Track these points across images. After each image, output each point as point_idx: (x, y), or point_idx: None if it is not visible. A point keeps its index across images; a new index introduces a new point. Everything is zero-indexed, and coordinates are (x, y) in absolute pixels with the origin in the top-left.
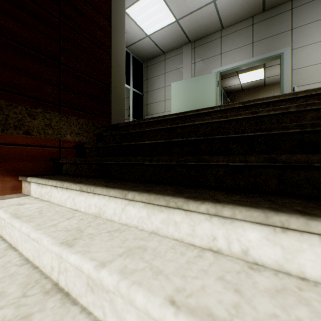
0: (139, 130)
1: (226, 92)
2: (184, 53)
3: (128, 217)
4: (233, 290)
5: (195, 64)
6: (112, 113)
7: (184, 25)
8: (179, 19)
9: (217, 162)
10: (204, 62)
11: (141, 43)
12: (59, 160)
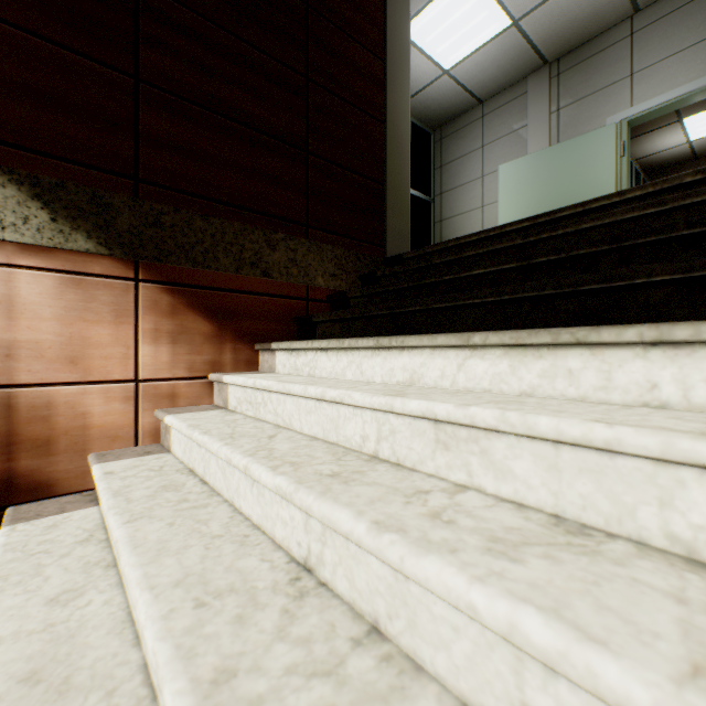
0: (452, 258)
1: (643, 170)
2: (530, 93)
3: (470, 379)
4: (701, 423)
5: (559, 113)
6: (388, 236)
7: (532, 29)
8: (521, 19)
9: (649, 276)
10: (583, 104)
11: (429, 91)
12: (311, 319)
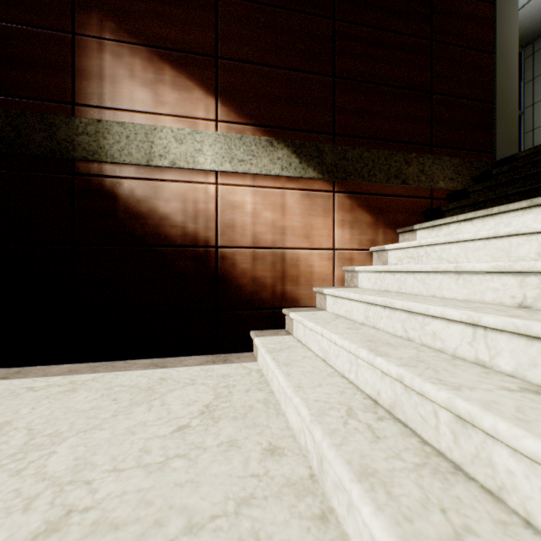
0: None
1: None
2: None
3: None
4: None
5: None
6: (496, 144)
7: None
8: None
9: None
10: None
11: (522, 12)
12: (440, 209)
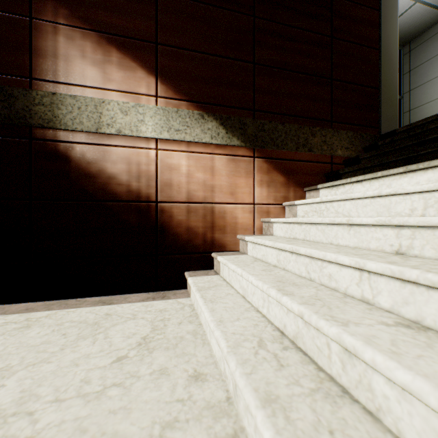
0: None
1: None
2: None
3: None
4: None
5: None
6: (381, 121)
7: None
8: None
9: None
10: None
11: (401, 19)
12: (338, 172)
